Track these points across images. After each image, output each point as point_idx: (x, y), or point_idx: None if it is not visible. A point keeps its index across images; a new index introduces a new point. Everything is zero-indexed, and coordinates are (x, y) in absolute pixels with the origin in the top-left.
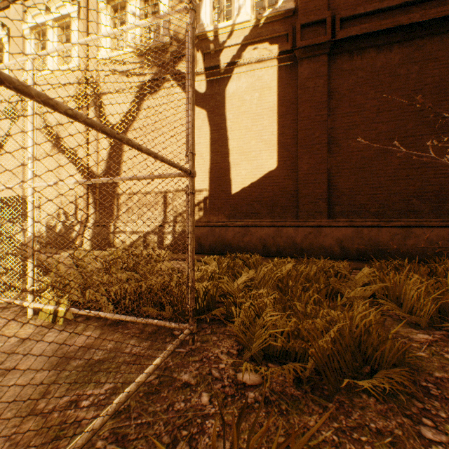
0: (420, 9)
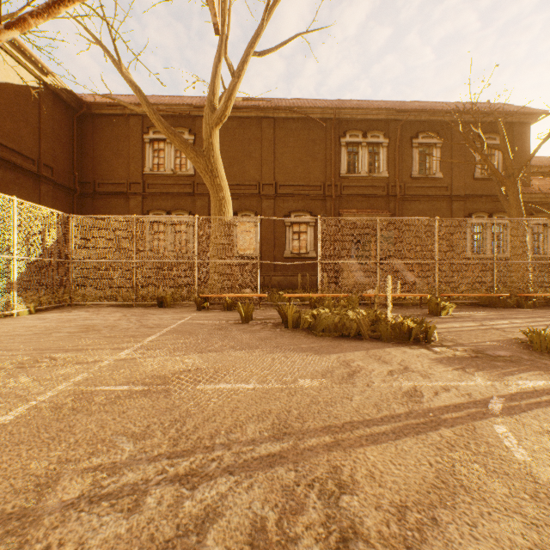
0: (20, 157)
